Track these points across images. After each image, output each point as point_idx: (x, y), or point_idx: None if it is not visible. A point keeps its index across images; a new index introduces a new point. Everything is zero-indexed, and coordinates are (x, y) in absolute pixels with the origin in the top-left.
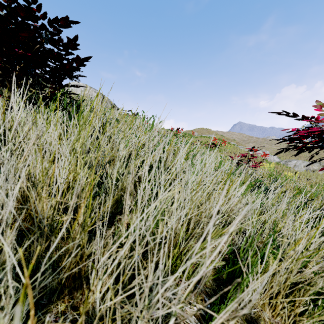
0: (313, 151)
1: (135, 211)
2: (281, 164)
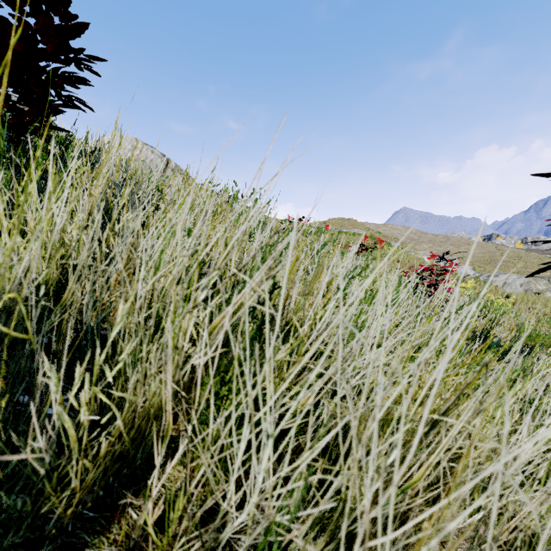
0: (530, 258)
1: (177, 498)
2: (480, 280)
